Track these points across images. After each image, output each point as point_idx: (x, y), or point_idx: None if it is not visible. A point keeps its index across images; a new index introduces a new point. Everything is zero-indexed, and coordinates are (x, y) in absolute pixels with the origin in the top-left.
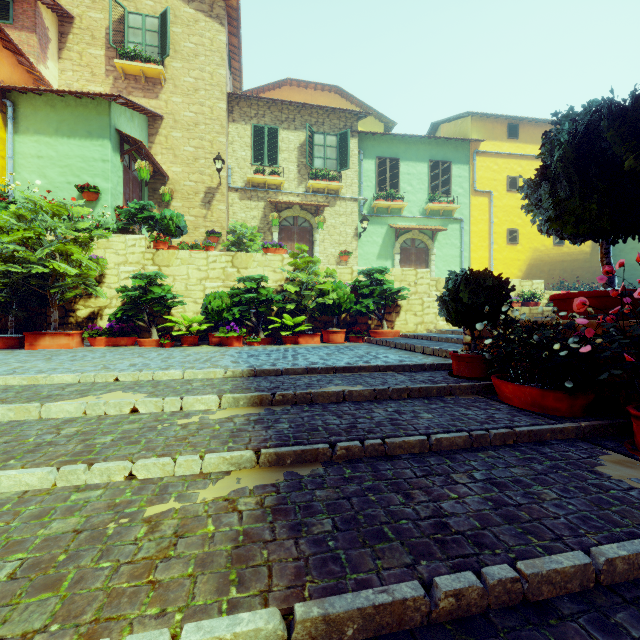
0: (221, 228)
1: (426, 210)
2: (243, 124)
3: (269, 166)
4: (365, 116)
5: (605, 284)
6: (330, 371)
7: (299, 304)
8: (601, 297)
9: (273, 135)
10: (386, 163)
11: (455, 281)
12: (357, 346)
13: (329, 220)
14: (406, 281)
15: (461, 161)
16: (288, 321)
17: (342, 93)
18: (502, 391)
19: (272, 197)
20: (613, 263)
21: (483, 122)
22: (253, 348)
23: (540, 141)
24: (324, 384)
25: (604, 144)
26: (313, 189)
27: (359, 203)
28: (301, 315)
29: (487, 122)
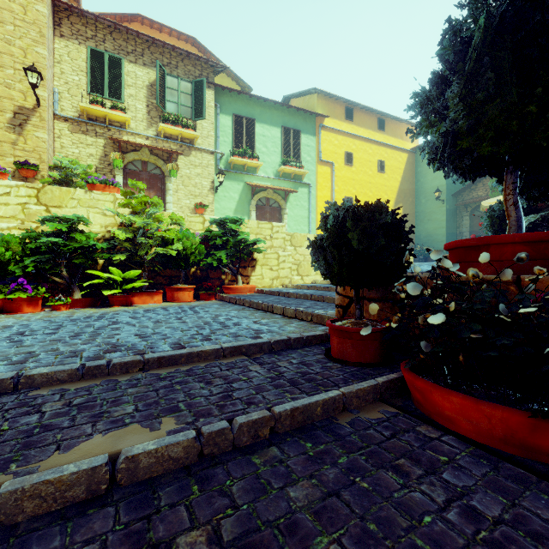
0: (39, 160)
1: (279, 172)
2: (76, 43)
3: (111, 99)
4: (222, 70)
5: (513, 229)
6: (132, 368)
7: (135, 255)
8: (538, 242)
9: (116, 65)
10: (243, 121)
11: (335, 217)
12: (206, 306)
13: (183, 170)
14: (262, 234)
15: (309, 132)
16: (113, 276)
17: (199, 47)
18: (432, 402)
19: (115, 135)
20: (416, 230)
21: (327, 101)
22: (51, 315)
23: (369, 126)
24: (83, 425)
25: (548, 16)
26: (165, 134)
27: (216, 157)
28: (138, 269)
29: (330, 102)
